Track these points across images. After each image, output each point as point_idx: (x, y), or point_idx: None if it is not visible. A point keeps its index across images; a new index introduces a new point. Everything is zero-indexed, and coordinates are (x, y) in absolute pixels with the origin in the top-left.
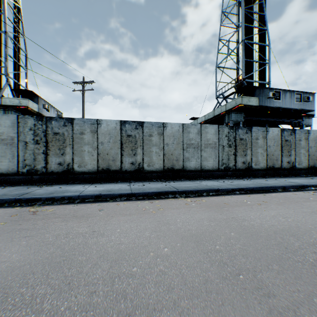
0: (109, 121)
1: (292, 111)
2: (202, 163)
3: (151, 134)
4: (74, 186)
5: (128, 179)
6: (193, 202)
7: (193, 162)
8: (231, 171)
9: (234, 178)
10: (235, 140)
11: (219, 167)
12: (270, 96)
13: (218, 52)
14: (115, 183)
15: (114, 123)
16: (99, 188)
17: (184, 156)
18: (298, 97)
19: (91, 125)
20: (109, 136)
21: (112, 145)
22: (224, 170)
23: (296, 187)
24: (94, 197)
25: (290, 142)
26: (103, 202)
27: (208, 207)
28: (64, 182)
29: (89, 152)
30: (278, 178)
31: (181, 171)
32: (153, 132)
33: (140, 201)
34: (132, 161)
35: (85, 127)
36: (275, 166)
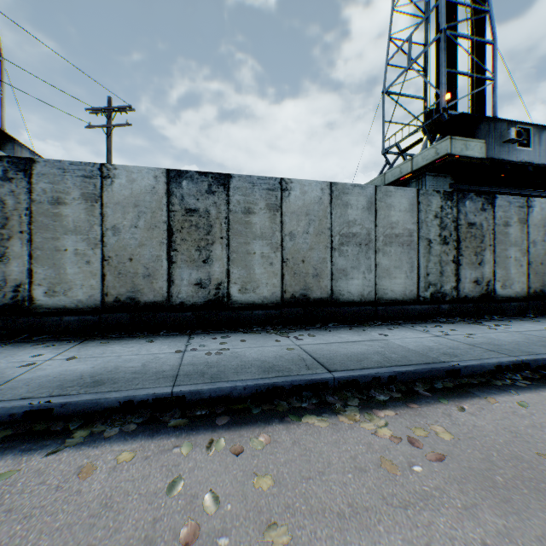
0: (135, 169)
1: None
2: (379, 282)
3: (251, 208)
4: (12, 354)
5: (188, 325)
6: (411, 450)
7: (358, 280)
8: (448, 302)
9: (458, 321)
10: (457, 228)
11: (420, 293)
12: (511, 138)
13: (387, 64)
14: (147, 340)
15: (150, 176)
16: (80, 365)
17: (334, 265)
18: None
19: (84, 180)
20: (136, 212)
21: (143, 235)
22: (431, 301)
23: None
24: (21, 417)
25: None
26: (34, 452)
27: (504, 499)
28: (3, 338)
29: (80, 253)
30: None
31: (327, 303)
32: (255, 204)
33: (192, 442)
34: (199, 279)
35: (67, 185)
36: (545, 289)
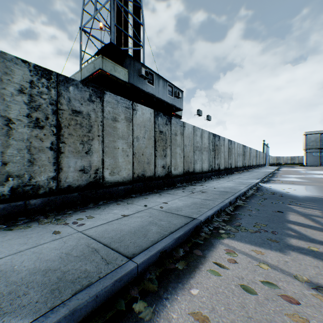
0: None
1: (166, 105)
2: None
3: None
4: None
5: None
6: None
7: None
8: (43, 195)
9: (45, 218)
10: (58, 112)
11: None
12: (143, 74)
13: (83, 8)
14: None
15: None
16: None
17: None
18: (171, 91)
19: None
20: None
21: None
22: (14, 197)
23: (187, 237)
24: None
25: (167, 136)
26: None
27: None
28: None
29: None
30: (151, 197)
31: None
32: None
33: None
34: None
35: None
36: (146, 173)
